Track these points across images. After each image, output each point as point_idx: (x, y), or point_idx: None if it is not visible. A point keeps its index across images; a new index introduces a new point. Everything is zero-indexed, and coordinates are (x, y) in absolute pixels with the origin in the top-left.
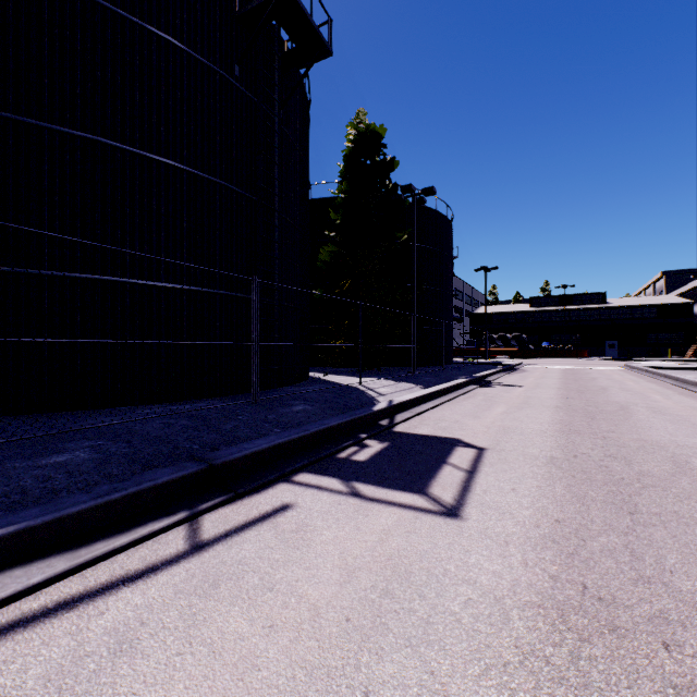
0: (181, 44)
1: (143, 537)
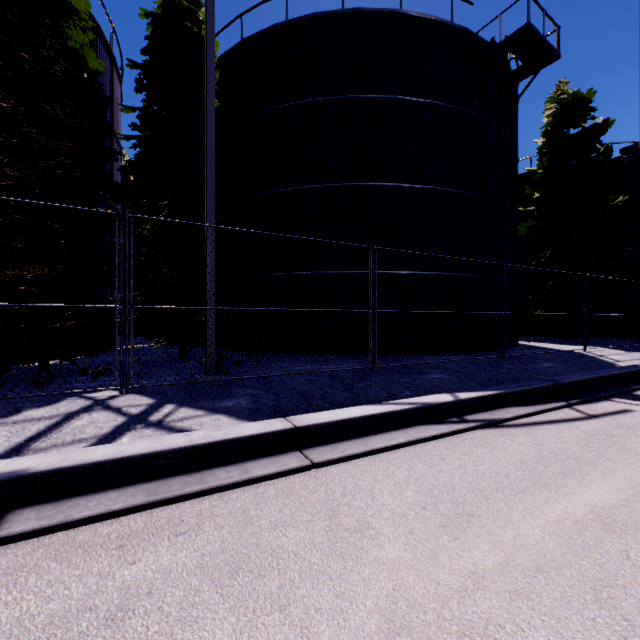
0: (440, 102)
1: (554, 408)
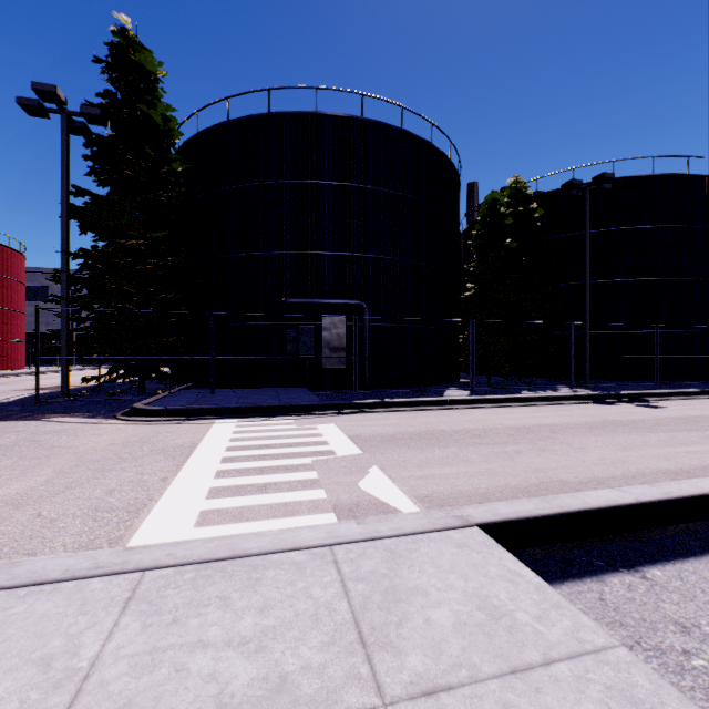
0: (680, 225)
1: None
